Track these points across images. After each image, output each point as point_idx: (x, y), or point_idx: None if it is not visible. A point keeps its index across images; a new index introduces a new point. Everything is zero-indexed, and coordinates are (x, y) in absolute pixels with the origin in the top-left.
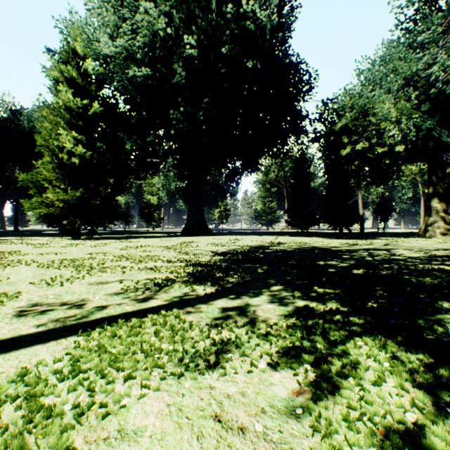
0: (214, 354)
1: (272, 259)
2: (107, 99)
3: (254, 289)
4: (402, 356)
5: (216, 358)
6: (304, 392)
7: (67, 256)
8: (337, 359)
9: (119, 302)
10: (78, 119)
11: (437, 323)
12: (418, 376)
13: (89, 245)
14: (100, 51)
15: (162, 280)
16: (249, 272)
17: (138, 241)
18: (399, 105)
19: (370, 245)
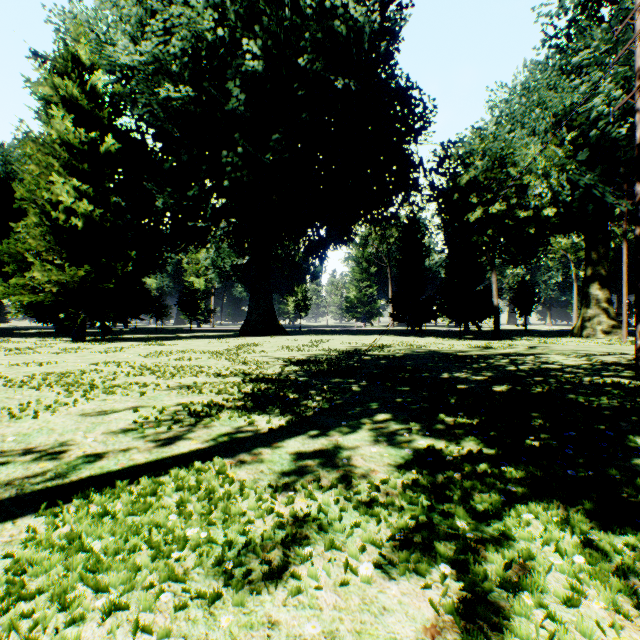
0: (279, 547)
1: (373, 369)
2: (127, 132)
3: (348, 419)
4: (602, 541)
5: (284, 555)
6: (446, 627)
7: (58, 367)
8: (494, 551)
9: (126, 447)
10: (82, 160)
11: (638, 473)
12: (637, 581)
13: (97, 349)
14: (117, 60)
15: (203, 406)
16: (339, 391)
17: (173, 344)
18: (549, 151)
19: (509, 348)
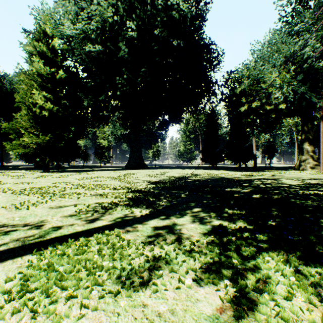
0: (147, 271)
1: (192, 186)
2: (69, 68)
3: (179, 211)
4: (304, 270)
5: (149, 274)
6: (226, 309)
7: (37, 185)
8: (251, 274)
9: (72, 223)
10: (47, 82)
11: None
12: (321, 289)
13: (55, 176)
14: (64, 32)
15: (108, 204)
16: (175, 197)
17: (92, 173)
18: (282, 75)
19: (261, 175)
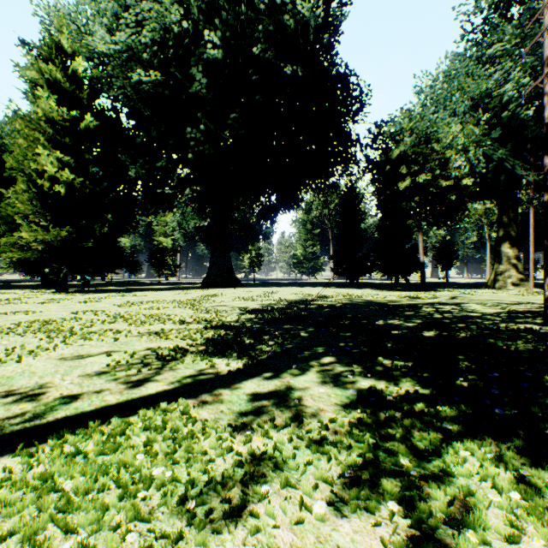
0: (238, 485)
1: (318, 317)
2: (104, 111)
3: (298, 362)
4: (534, 477)
5: (243, 493)
6: None
7: (42, 316)
8: (437, 488)
9: (100, 388)
10: (64, 135)
11: None
12: None
13: (77, 300)
14: (95, 48)
15: (169, 350)
16: (289, 336)
17: (144, 295)
18: (467, 129)
19: (434, 298)
